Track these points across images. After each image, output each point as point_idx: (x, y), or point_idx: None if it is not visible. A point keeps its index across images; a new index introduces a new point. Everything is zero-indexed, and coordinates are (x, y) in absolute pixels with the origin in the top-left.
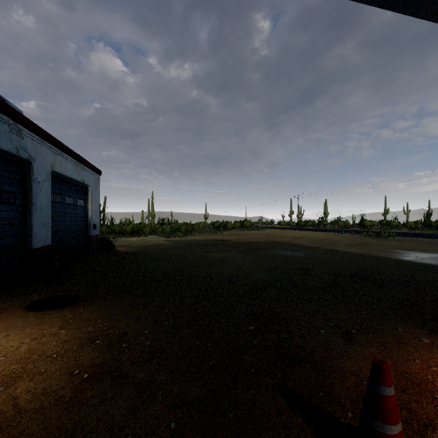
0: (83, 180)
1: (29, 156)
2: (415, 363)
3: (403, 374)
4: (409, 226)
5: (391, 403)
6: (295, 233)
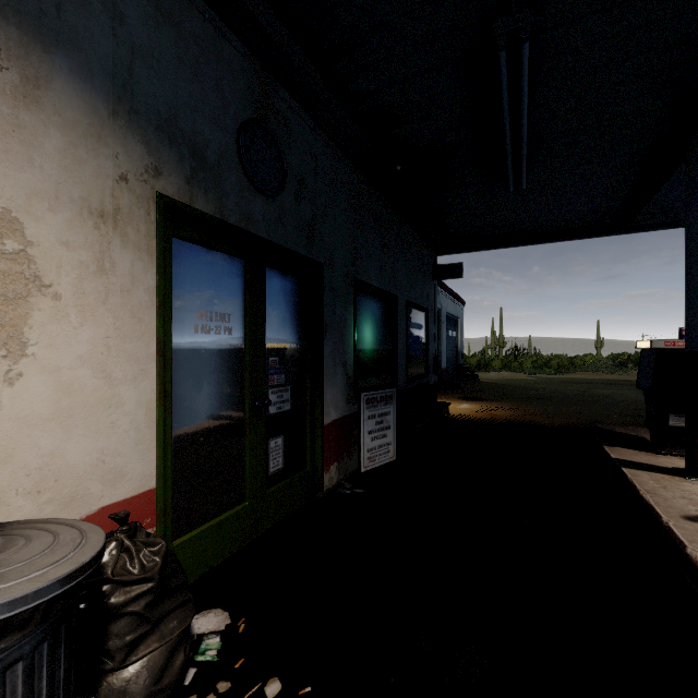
0: (456, 314)
1: (441, 306)
2: None
3: None
4: None
5: None
6: None
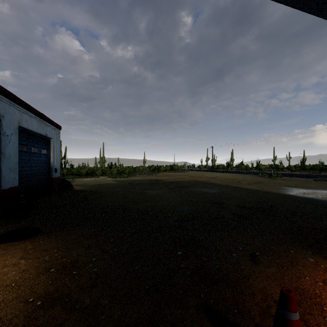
0: (46, 134)
1: None
2: (306, 279)
3: (297, 289)
4: (291, 169)
5: (297, 326)
6: (210, 174)
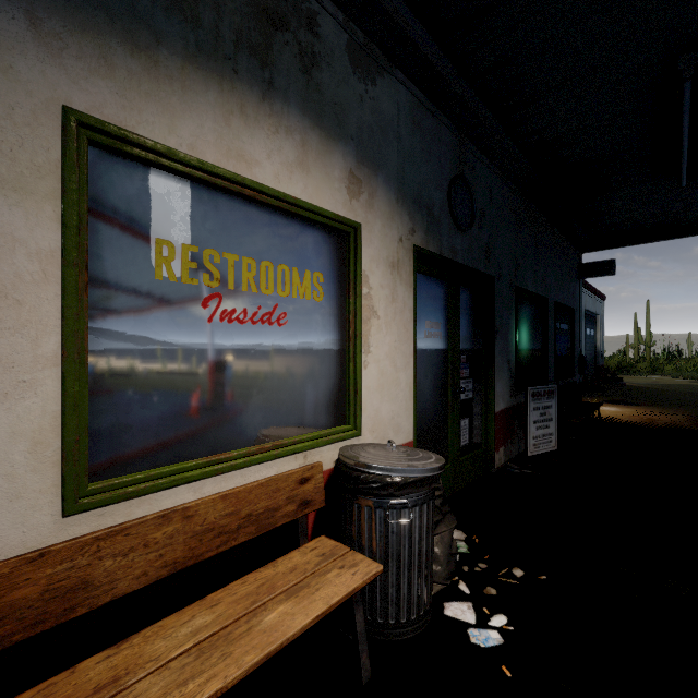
0: (595, 311)
1: None
2: None
3: None
4: None
5: None
6: None
